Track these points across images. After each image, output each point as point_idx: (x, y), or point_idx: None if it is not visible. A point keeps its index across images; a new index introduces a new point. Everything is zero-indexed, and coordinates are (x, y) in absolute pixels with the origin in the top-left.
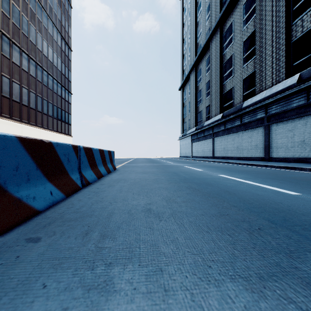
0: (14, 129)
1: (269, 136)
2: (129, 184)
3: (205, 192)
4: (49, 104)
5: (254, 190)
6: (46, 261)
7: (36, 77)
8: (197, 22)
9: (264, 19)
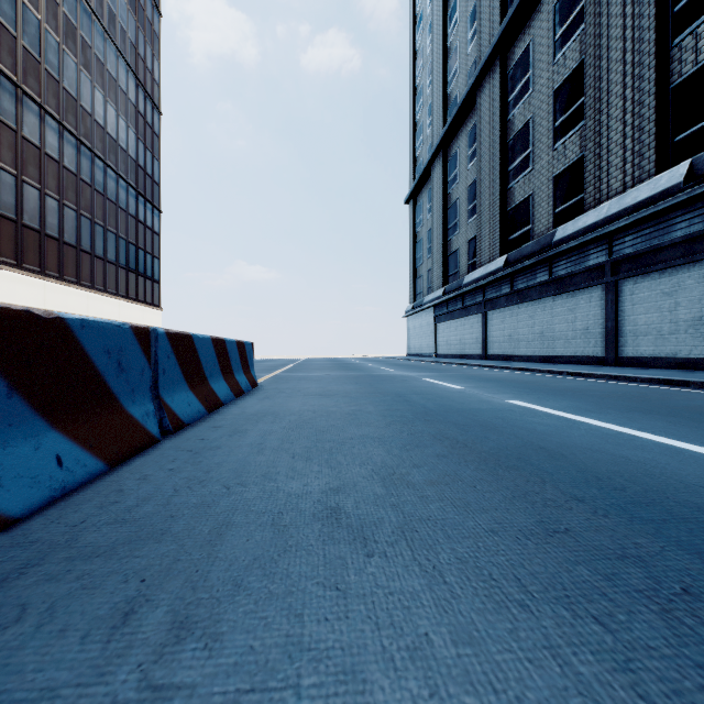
0: (28, 293)
1: (617, 307)
2: (285, 428)
3: (484, 452)
4: (109, 234)
5: (612, 444)
6: None
7: (78, 174)
8: (448, 47)
9: (604, 35)
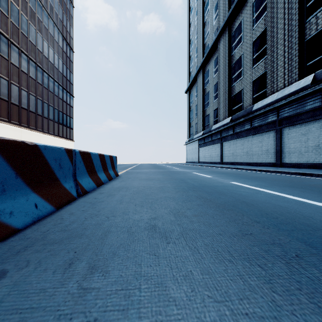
0: (13, 134)
1: (281, 140)
2: (131, 193)
3: (218, 203)
4: (50, 107)
5: (274, 200)
6: (1, 316)
7: (36, 79)
8: (204, 22)
9: (275, 17)
